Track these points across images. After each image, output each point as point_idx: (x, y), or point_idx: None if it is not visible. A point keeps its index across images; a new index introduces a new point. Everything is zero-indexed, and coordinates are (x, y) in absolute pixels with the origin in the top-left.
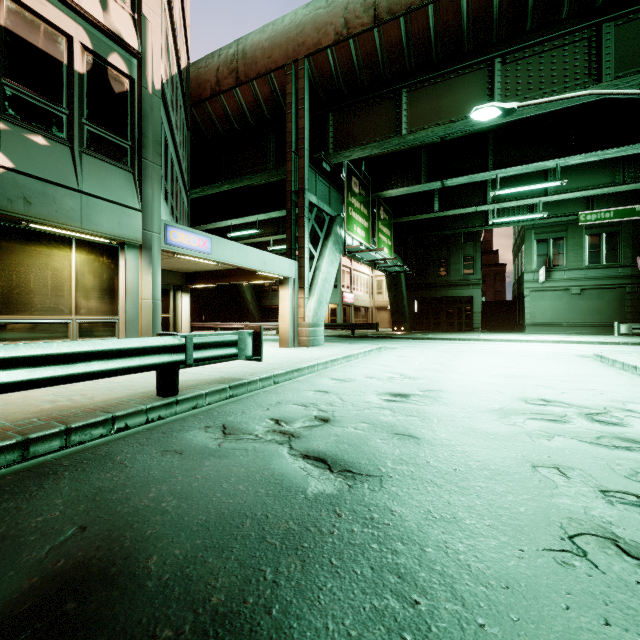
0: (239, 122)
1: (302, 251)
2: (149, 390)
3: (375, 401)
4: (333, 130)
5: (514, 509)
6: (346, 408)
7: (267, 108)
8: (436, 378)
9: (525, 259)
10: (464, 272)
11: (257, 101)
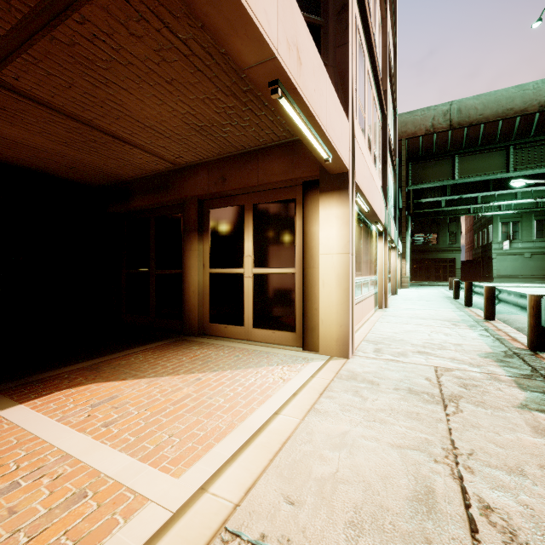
0: None
1: (404, 239)
2: (441, 298)
3: None
4: (411, 172)
5: None
6: None
7: None
8: None
9: (493, 235)
10: (449, 242)
11: None
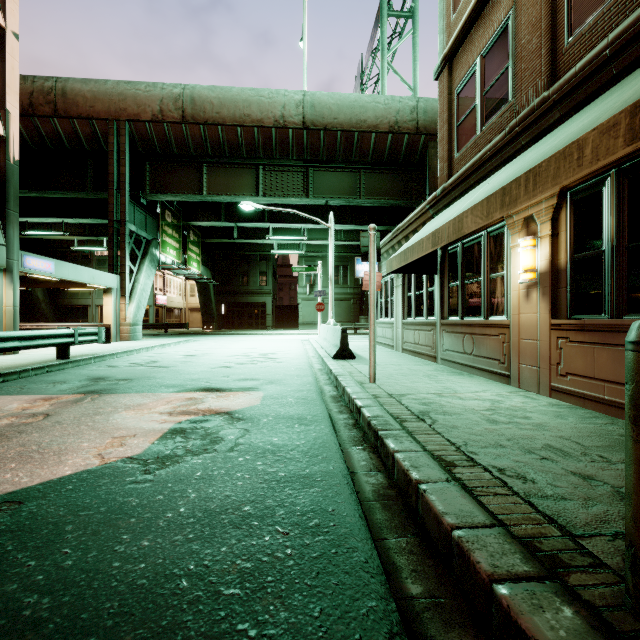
0: (54, 144)
1: (124, 268)
2: (44, 359)
3: (178, 357)
4: (150, 175)
5: (211, 366)
6: (164, 359)
7: (87, 142)
8: (214, 350)
9: (299, 278)
10: (260, 283)
11: (77, 134)
